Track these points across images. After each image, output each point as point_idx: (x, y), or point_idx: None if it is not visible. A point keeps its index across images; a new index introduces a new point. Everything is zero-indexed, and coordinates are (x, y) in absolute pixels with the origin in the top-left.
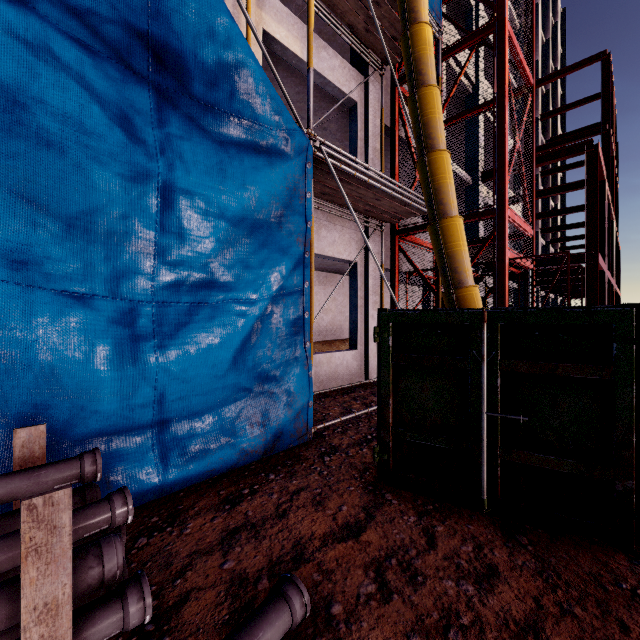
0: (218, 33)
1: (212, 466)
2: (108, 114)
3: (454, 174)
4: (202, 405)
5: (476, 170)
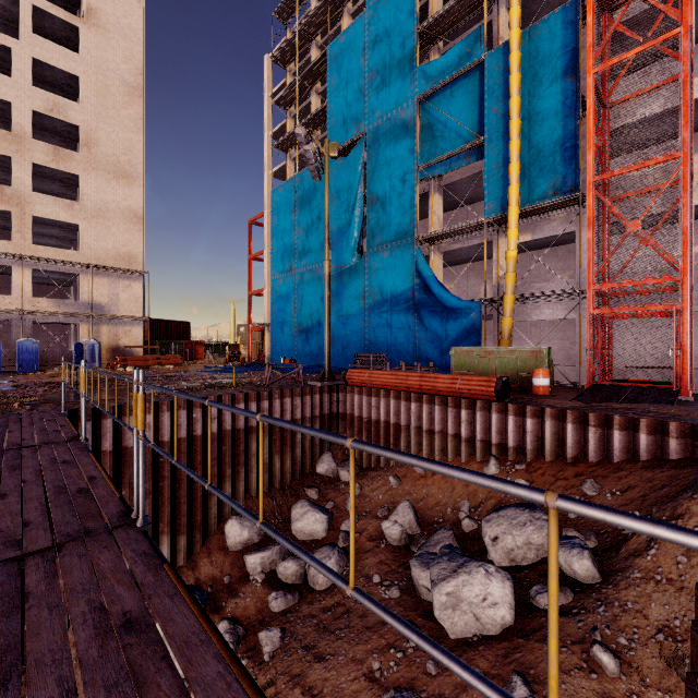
0: (449, 302)
1: None
2: (439, 321)
3: None
4: None
5: None
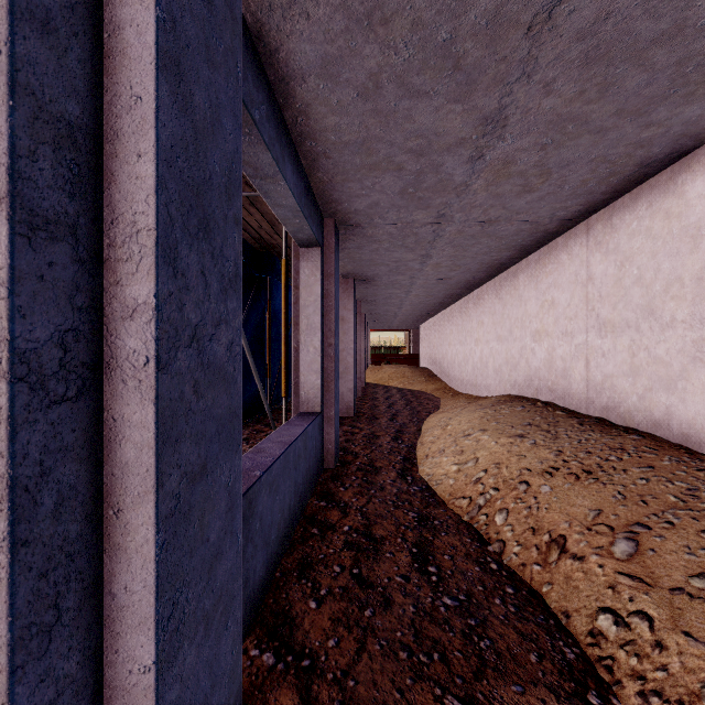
0: None
1: None
2: None
3: None
4: None
5: None
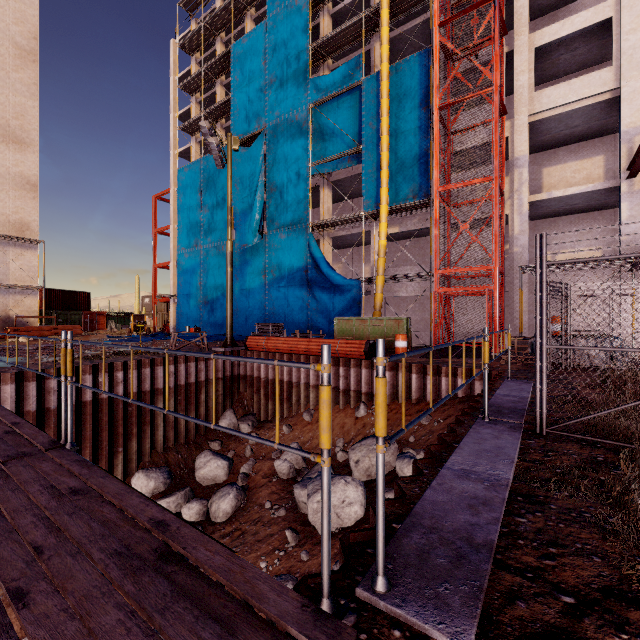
0: (335, 280)
1: None
2: (328, 295)
3: (576, 194)
4: None
5: (620, 171)
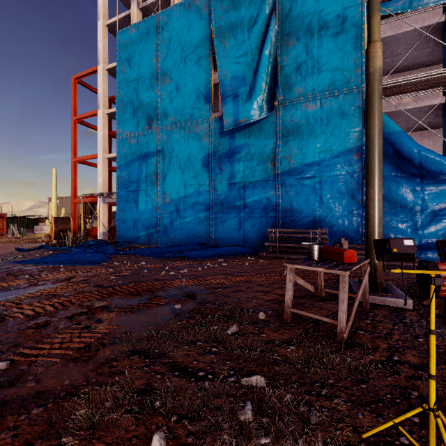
0: (435, 164)
1: (435, 257)
2: (410, 188)
3: None
4: (432, 244)
5: None
